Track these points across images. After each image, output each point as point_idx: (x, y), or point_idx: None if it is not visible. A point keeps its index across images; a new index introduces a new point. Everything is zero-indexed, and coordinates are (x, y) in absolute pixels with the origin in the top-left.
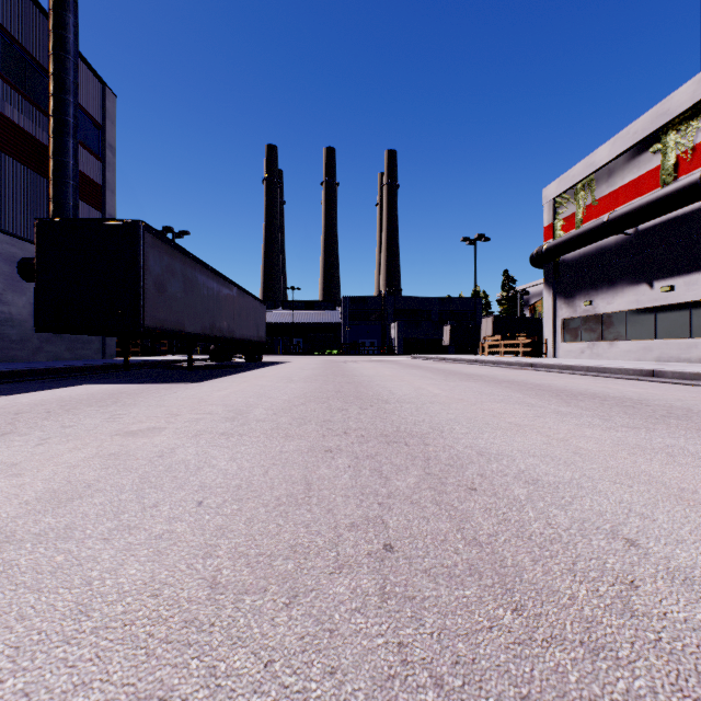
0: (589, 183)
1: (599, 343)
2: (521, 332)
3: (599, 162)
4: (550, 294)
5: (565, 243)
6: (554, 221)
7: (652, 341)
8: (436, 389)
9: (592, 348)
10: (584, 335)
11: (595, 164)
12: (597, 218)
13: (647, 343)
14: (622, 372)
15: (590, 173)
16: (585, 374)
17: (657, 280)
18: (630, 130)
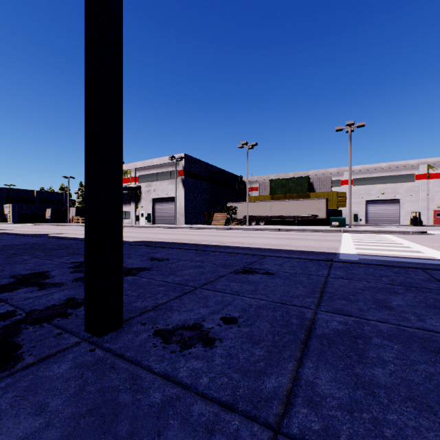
0: None
1: None
2: None
3: None
4: None
5: None
6: None
7: None
8: (72, 228)
9: None
10: None
11: None
12: None
13: None
14: None
15: None
16: None
17: None
18: None
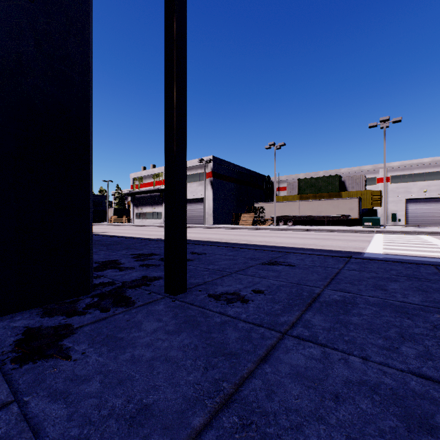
0: (142, 178)
1: (144, 219)
2: (124, 214)
3: (143, 174)
4: (132, 205)
5: (136, 193)
6: (134, 184)
7: (152, 219)
8: (113, 228)
9: (142, 221)
10: (141, 217)
11: (143, 174)
12: (143, 188)
13: (152, 220)
14: (141, 226)
15: (142, 176)
16: (135, 226)
17: (153, 206)
18: (149, 171)
